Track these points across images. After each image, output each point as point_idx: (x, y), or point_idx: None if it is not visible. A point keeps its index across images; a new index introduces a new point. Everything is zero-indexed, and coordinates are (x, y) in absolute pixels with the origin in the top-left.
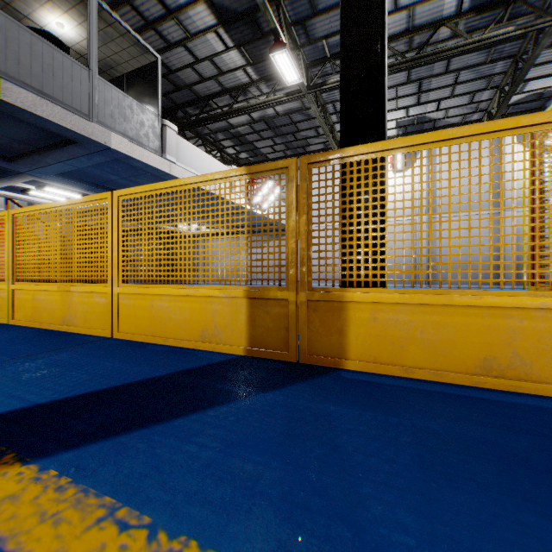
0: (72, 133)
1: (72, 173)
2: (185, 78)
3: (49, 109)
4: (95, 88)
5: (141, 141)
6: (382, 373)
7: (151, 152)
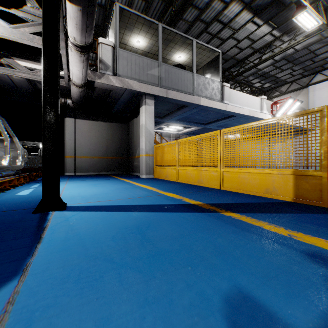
0: (186, 103)
1: (181, 118)
2: (230, 54)
3: (180, 95)
4: (194, 80)
5: (212, 98)
6: None
7: (217, 101)
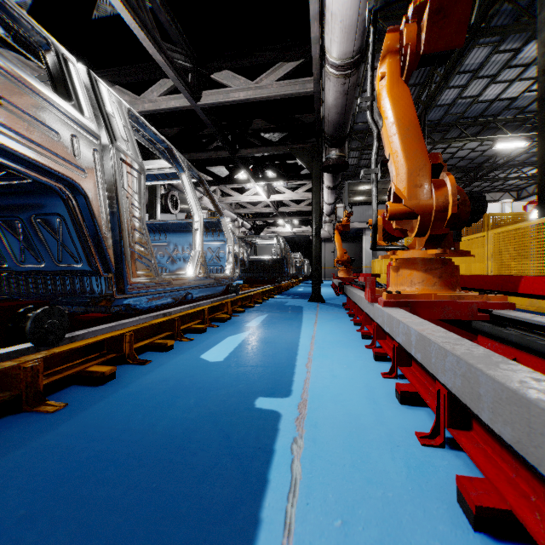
0: None
1: None
2: (473, 155)
3: None
4: None
5: None
6: None
7: None
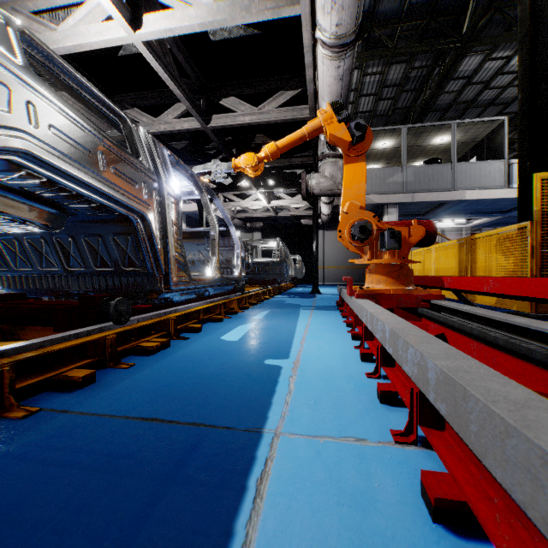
0: (442, 201)
1: (453, 212)
2: None
3: (431, 196)
4: (455, 171)
5: (488, 186)
6: (480, 303)
7: (497, 189)
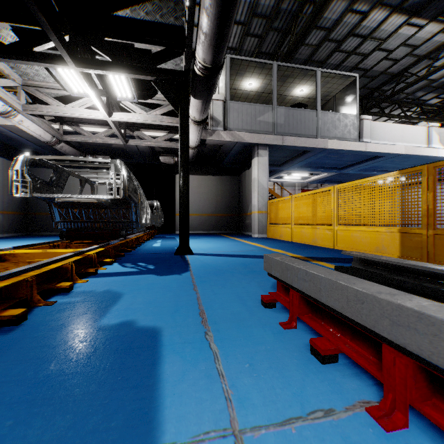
0: (308, 148)
1: (305, 164)
2: (379, 69)
3: (299, 141)
4: (319, 119)
5: (345, 137)
6: None
7: (351, 141)
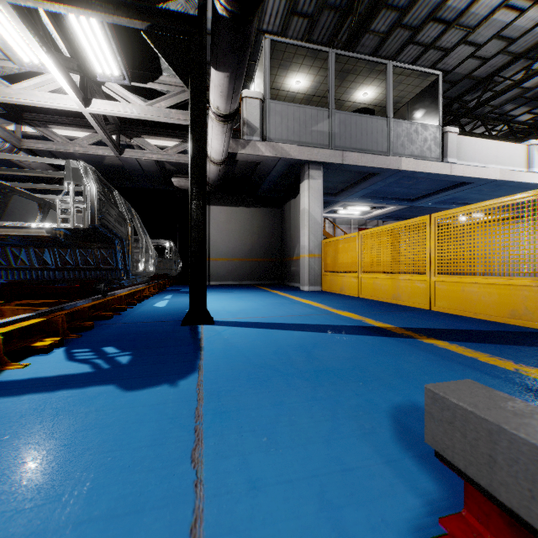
0: (376, 169)
1: (367, 194)
2: (462, 71)
3: (365, 158)
4: (390, 130)
5: (424, 156)
6: None
7: (433, 161)
